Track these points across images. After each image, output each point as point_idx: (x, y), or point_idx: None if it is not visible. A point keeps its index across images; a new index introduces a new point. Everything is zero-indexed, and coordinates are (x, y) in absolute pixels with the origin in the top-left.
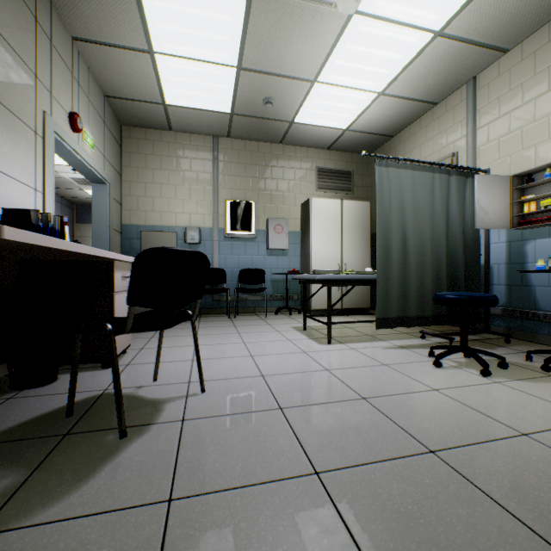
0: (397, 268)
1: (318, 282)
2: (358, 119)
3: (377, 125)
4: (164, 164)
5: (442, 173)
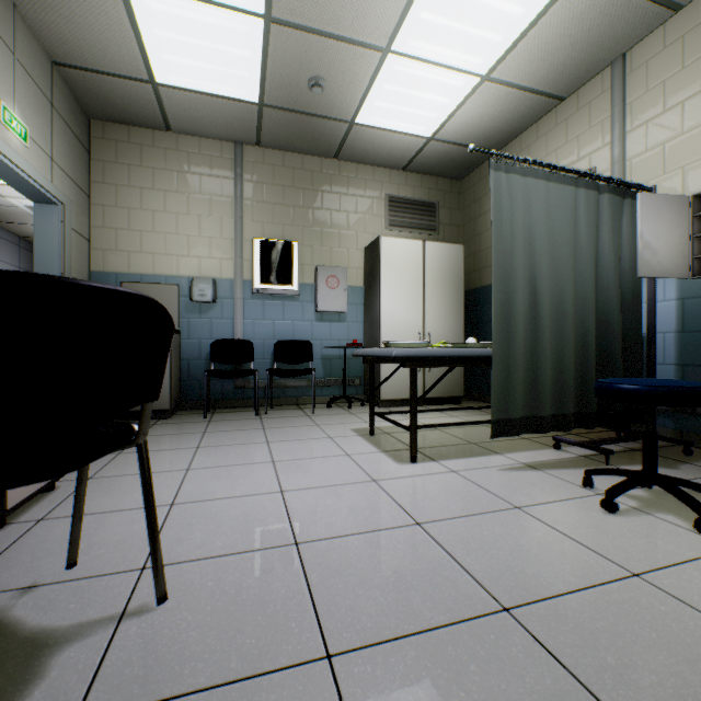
0: (522, 337)
1: (393, 361)
2: (449, 121)
3: (475, 132)
4: (158, 182)
5: (590, 188)
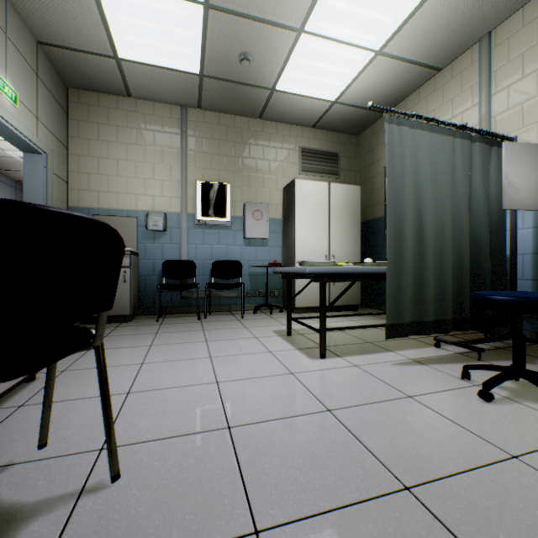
0: (411, 258)
1: (306, 277)
2: (349, 88)
3: (370, 97)
4: (121, 137)
5: (464, 138)
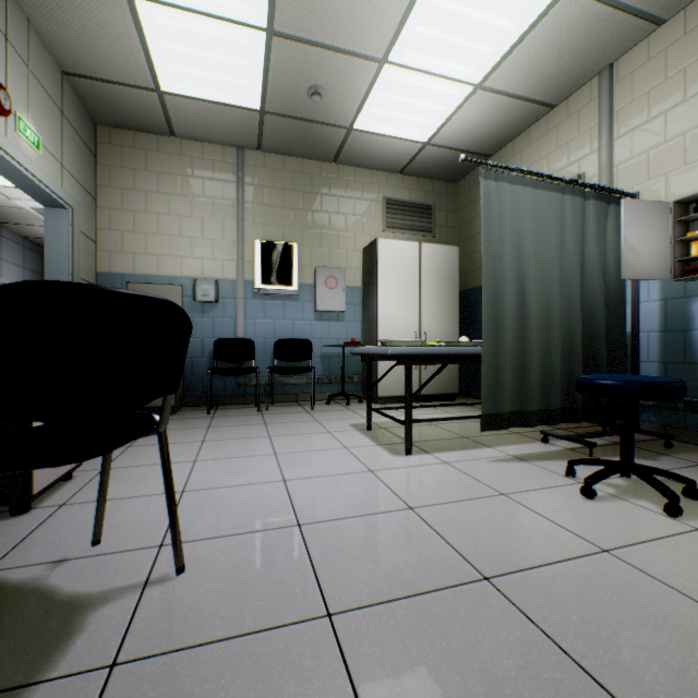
0: (511, 336)
1: (390, 359)
2: (444, 127)
3: (470, 137)
4: (162, 186)
5: (576, 195)
